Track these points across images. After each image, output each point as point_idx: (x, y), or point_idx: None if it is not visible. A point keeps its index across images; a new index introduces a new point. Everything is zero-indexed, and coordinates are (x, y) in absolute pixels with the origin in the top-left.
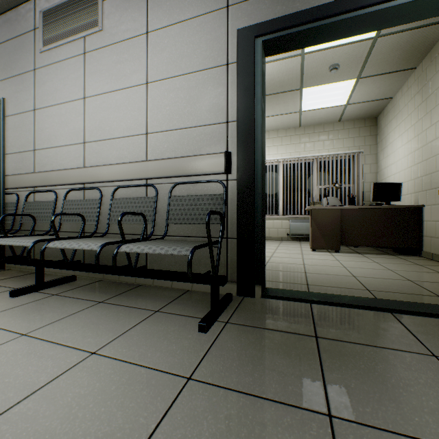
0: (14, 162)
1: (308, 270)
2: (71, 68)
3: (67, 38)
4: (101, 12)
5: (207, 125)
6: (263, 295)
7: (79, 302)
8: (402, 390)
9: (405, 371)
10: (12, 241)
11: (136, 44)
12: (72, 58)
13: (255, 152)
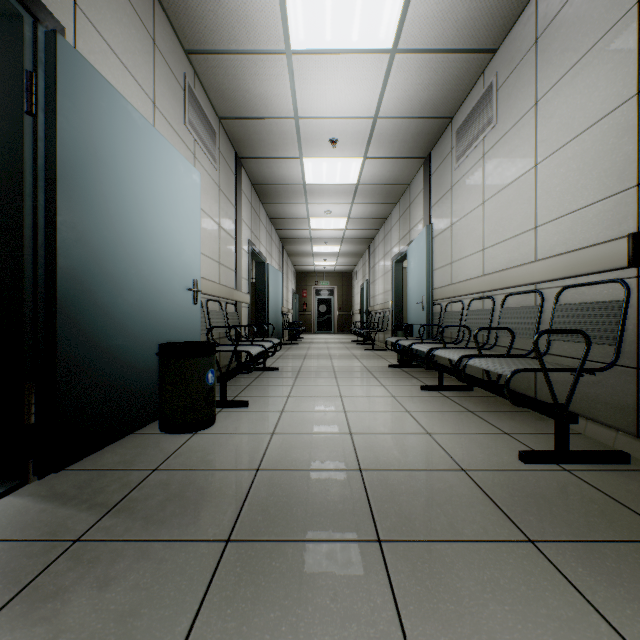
0: (439, 276)
1: None
2: (473, 176)
3: (470, 148)
4: (494, 105)
5: (606, 198)
6: None
7: (454, 406)
8: None
9: None
10: (420, 347)
11: (525, 123)
12: (474, 166)
13: None
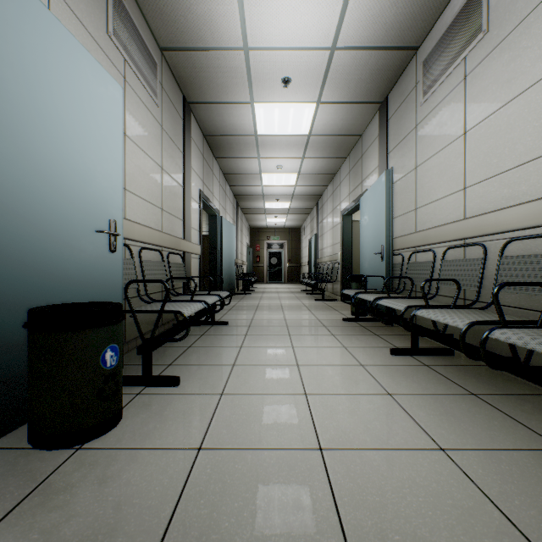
0: (399, 225)
1: None
2: (449, 106)
3: (445, 74)
4: (484, 10)
5: None
6: None
7: (446, 383)
8: None
9: None
10: (390, 303)
11: (541, 13)
12: (450, 93)
13: None
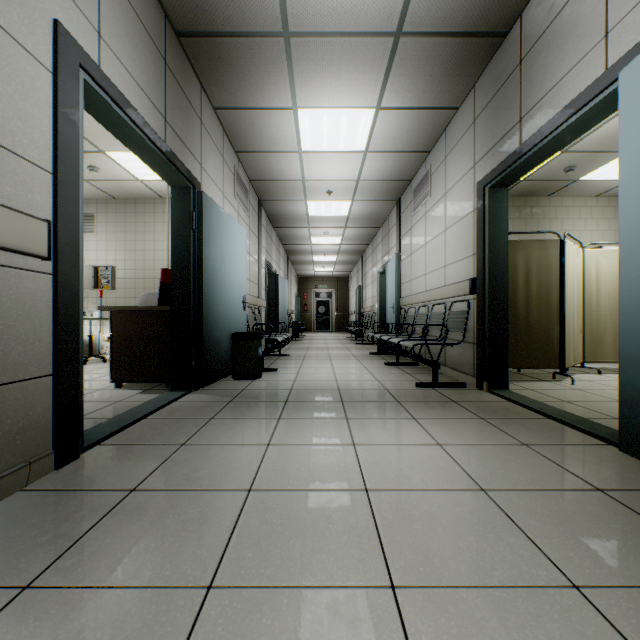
0: (405, 289)
1: None
2: (421, 225)
3: (419, 206)
4: (429, 185)
5: (466, 258)
6: (488, 391)
7: (400, 371)
8: (430, 409)
9: (449, 411)
10: (384, 337)
11: (441, 204)
12: (421, 218)
13: (485, 277)
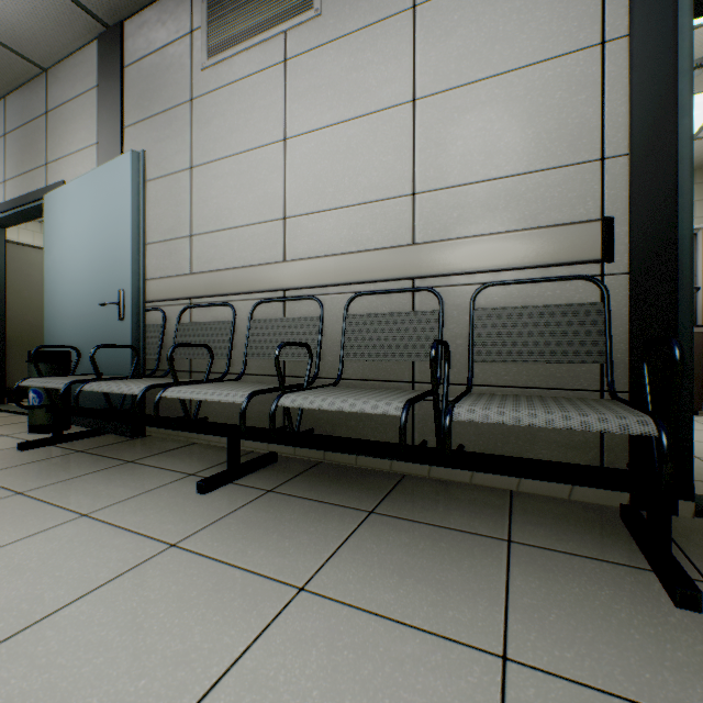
0: (154, 258)
1: (695, 452)
2: (259, 90)
3: (252, 38)
4: None
5: (552, 169)
6: (695, 512)
7: (331, 511)
8: None
9: None
10: (200, 393)
11: (391, 31)
12: (260, 72)
13: (675, 216)
